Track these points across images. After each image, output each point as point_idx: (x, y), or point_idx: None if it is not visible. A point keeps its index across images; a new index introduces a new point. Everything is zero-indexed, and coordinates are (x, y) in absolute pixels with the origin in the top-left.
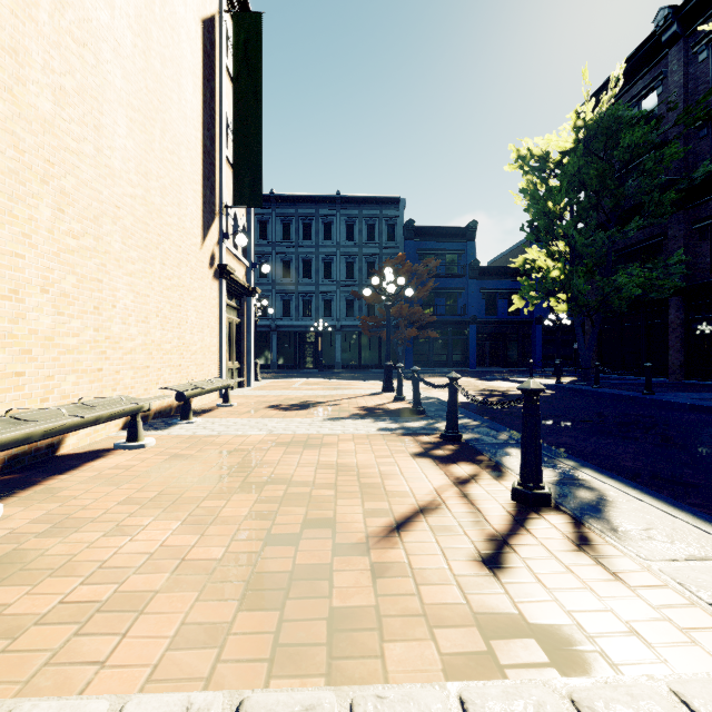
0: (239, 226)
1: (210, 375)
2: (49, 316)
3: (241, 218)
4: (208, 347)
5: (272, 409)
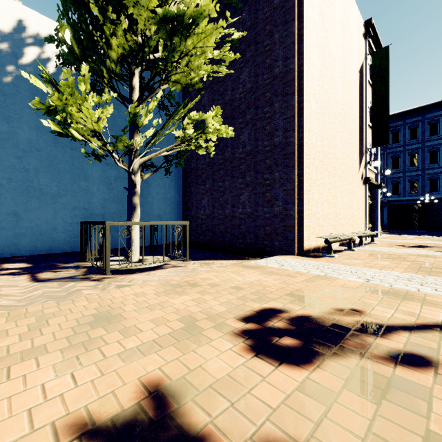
0: (372, 153)
1: (361, 229)
2: (327, 209)
3: (373, 149)
4: (360, 217)
5: (399, 246)
